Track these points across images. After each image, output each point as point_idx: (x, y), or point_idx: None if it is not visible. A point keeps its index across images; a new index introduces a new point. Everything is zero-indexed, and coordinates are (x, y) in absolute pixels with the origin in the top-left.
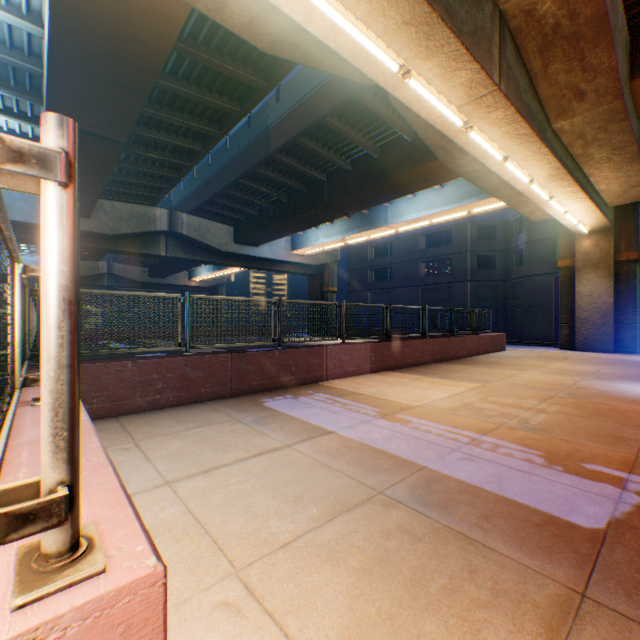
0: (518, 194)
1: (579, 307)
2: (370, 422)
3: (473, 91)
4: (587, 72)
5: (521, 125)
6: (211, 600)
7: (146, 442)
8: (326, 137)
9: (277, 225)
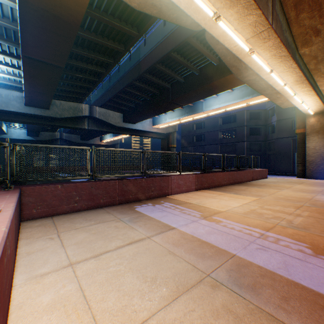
0: (275, 93)
1: (308, 155)
2: (197, 221)
3: (256, 29)
4: (322, 18)
5: (282, 50)
6: None
7: (64, 234)
8: (170, 64)
9: (145, 112)
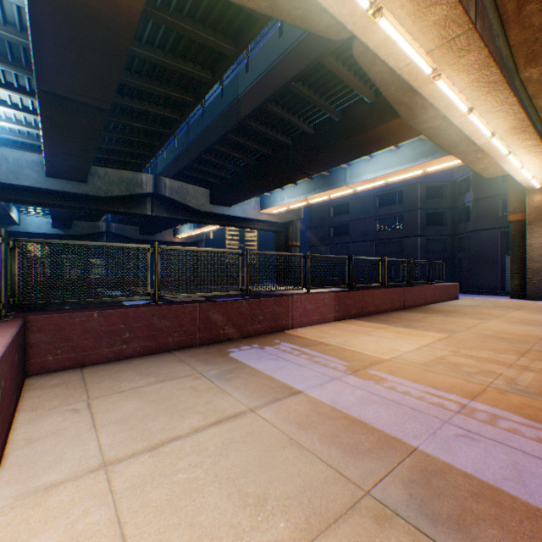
0: (474, 150)
1: (531, 258)
2: (340, 379)
3: (446, 31)
4: None
5: (492, 71)
6: None
7: (99, 401)
8: (291, 102)
9: (247, 186)
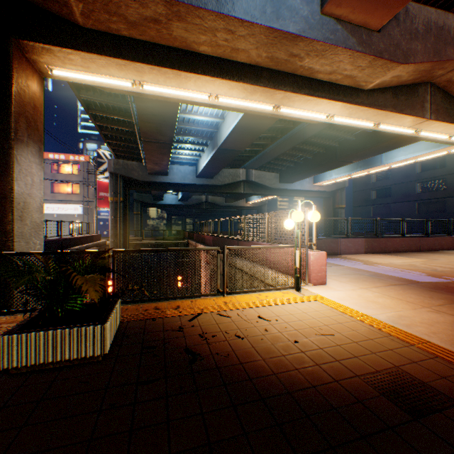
0: None
1: None
2: (359, 265)
3: (415, 122)
4: None
5: (452, 126)
6: None
7: None
8: (338, 127)
9: (306, 172)
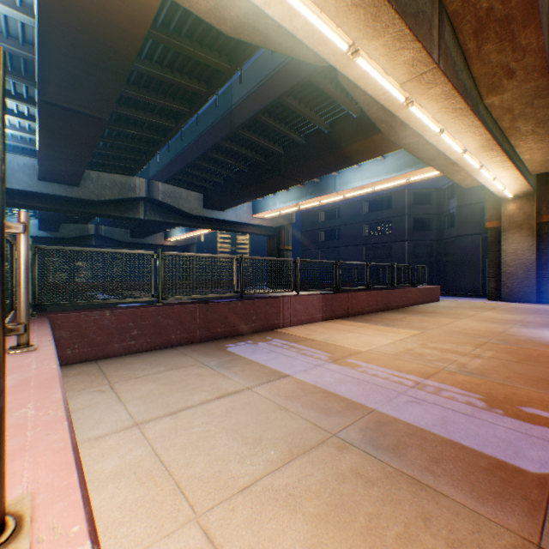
0: (451, 163)
1: (505, 263)
2: (322, 366)
3: (415, 69)
4: (517, 52)
5: (457, 100)
6: (171, 548)
7: (120, 384)
8: (282, 114)
9: (240, 192)
